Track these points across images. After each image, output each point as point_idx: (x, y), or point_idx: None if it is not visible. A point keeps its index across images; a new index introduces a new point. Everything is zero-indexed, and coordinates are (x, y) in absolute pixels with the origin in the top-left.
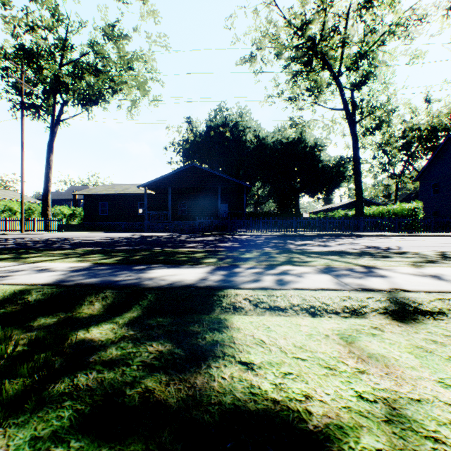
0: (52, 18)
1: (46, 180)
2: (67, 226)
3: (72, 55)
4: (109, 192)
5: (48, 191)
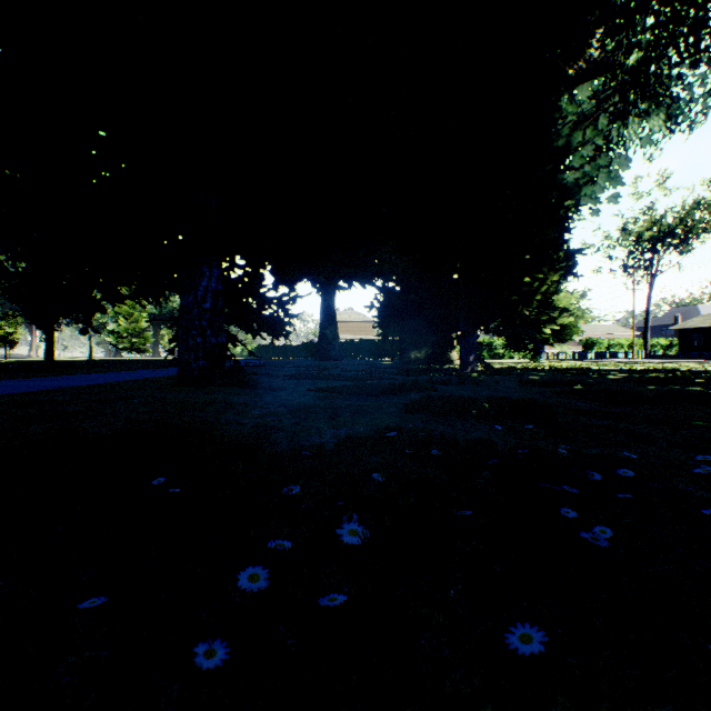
0: (649, 232)
1: (645, 323)
2: (661, 356)
3: (661, 258)
4: (702, 325)
5: (646, 331)
